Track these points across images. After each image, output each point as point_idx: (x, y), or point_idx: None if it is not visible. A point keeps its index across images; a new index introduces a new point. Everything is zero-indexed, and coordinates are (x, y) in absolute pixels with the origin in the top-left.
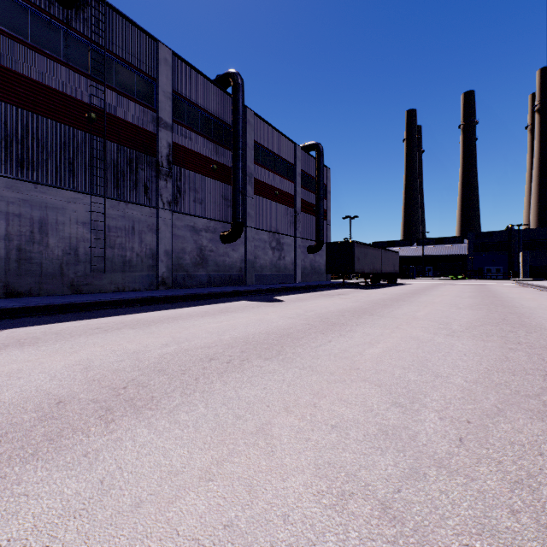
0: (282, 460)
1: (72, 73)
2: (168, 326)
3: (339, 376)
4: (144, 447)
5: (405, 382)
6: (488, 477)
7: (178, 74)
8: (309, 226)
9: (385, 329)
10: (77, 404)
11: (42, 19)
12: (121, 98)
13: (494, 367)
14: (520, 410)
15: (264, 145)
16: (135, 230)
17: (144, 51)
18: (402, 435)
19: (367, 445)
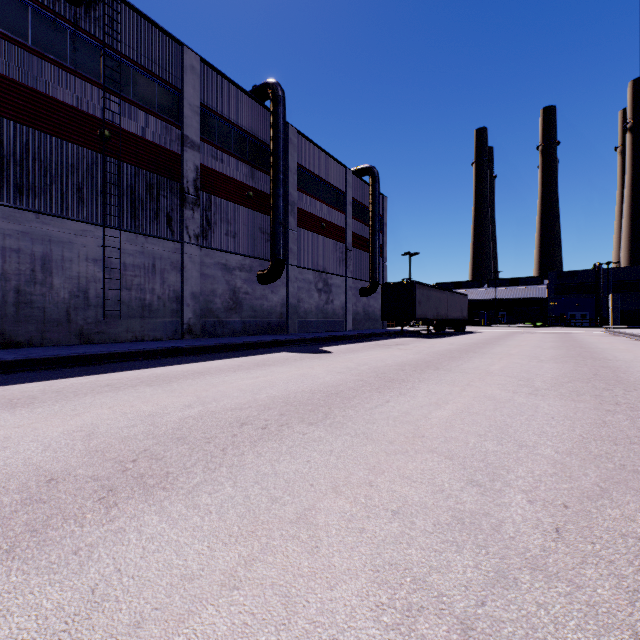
0: (329, 559)
1: (81, 82)
2: (193, 382)
3: (400, 446)
4: (152, 541)
5: (482, 453)
6: (598, 583)
7: (207, 85)
8: (362, 264)
9: (453, 386)
10: (72, 483)
11: (45, 17)
12: (140, 112)
13: (590, 435)
14: (628, 491)
15: (309, 169)
16: (156, 268)
17: (167, 57)
18: (482, 524)
19: (438, 538)
